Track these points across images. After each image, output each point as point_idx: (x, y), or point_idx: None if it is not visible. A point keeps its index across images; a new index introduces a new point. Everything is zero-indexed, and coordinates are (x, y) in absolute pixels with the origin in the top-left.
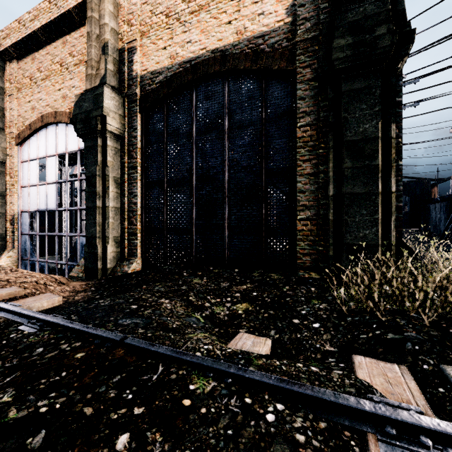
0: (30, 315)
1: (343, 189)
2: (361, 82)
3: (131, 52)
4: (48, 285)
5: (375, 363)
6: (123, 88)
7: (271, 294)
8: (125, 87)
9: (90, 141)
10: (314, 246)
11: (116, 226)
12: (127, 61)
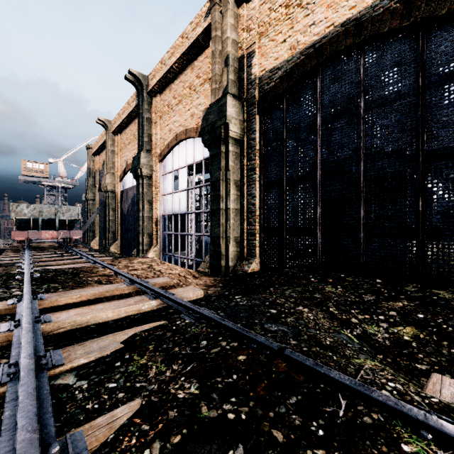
0: (186, 305)
1: None
2: None
3: (250, 57)
4: (187, 278)
5: None
6: (243, 94)
7: (450, 321)
8: (244, 92)
9: (215, 149)
10: None
11: (236, 227)
12: (246, 66)
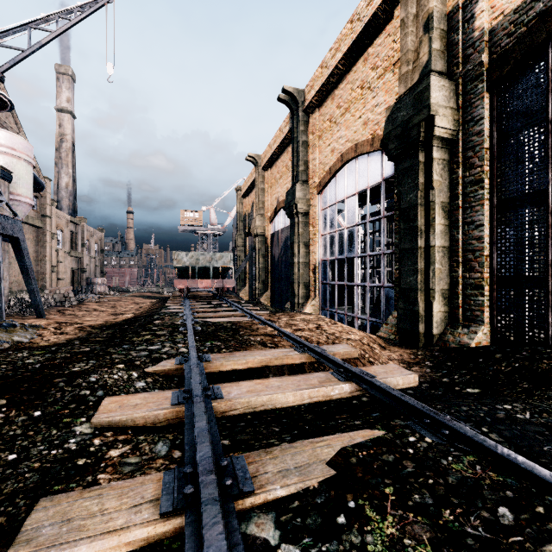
0: (411, 404)
1: None
2: None
3: (470, 4)
4: (372, 347)
5: None
6: (456, 67)
7: None
8: (458, 63)
9: (407, 161)
10: None
11: (443, 274)
12: (462, 22)
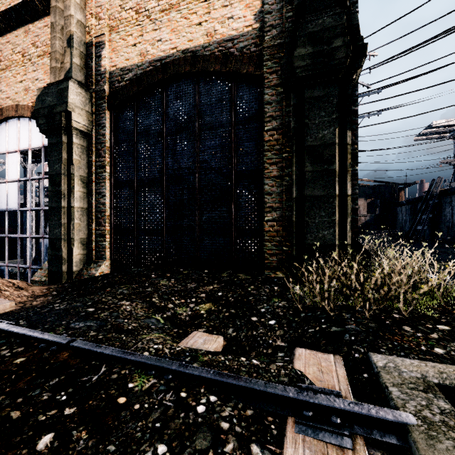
0: None
1: (304, 192)
2: (320, 91)
3: (99, 47)
4: (3, 290)
5: (313, 354)
6: (91, 84)
7: (236, 294)
8: (93, 82)
9: (54, 138)
10: (280, 247)
11: (82, 227)
12: (95, 55)
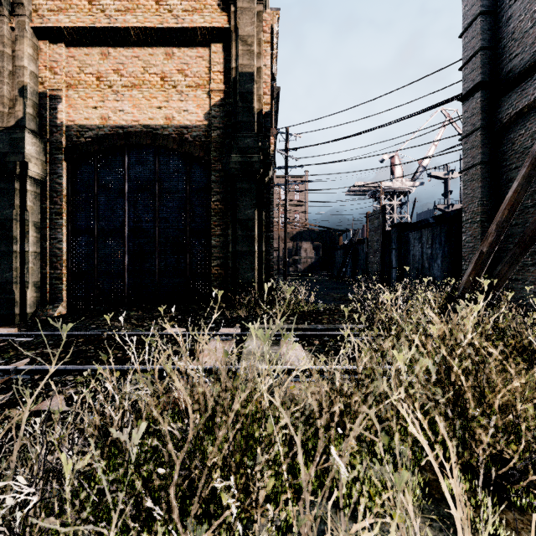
0: (16, 334)
1: (237, 248)
2: (246, 185)
3: (55, 100)
4: None
5: (229, 329)
6: (45, 133)
7: (191, 316)
8: (47, 132)
9: (4, 183)
10: (223, 285)
11: (36, 271)
12: (49, 106)
